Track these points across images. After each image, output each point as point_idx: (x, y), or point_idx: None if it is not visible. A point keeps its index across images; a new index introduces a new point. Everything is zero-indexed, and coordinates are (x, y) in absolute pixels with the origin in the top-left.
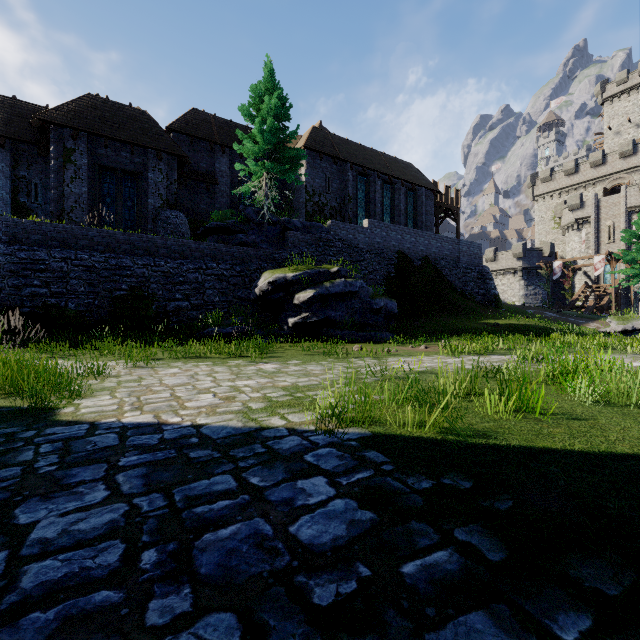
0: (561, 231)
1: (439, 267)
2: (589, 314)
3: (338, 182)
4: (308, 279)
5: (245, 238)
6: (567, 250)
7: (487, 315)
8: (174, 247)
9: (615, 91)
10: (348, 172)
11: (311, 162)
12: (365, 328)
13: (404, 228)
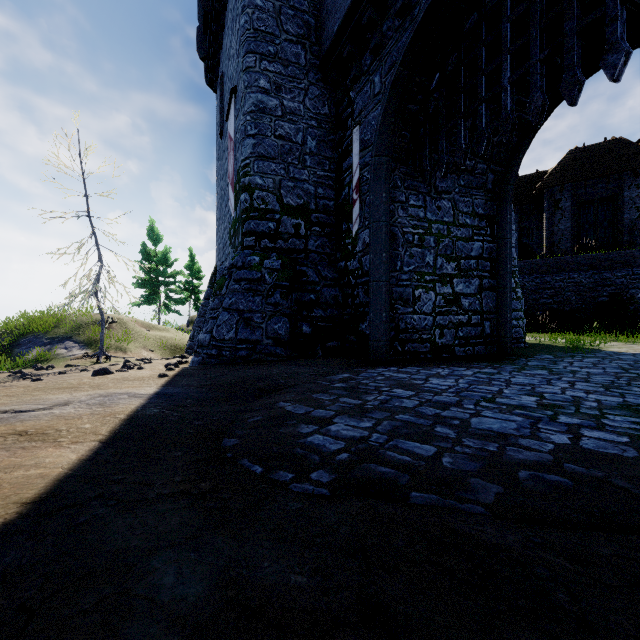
0: None
1: None
2: None
3: None
4: None
5: None
6: None
7: None
8: None
9: None
10: None
11: None
12: None
13: None
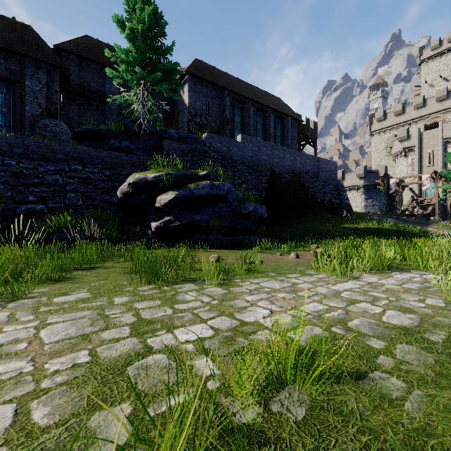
0: (391, 158)
1: (303, 180)
2: (421, 220)
3: (217, 106)
4: (172, 181)
5: (117, 144)
6: (396, 172)
7: (344, 220)
8: (32, 147)
9: (430, 54)
10: (226, 98)
11: (193, 87)
12: (235, 232)
13: (273, 145)
